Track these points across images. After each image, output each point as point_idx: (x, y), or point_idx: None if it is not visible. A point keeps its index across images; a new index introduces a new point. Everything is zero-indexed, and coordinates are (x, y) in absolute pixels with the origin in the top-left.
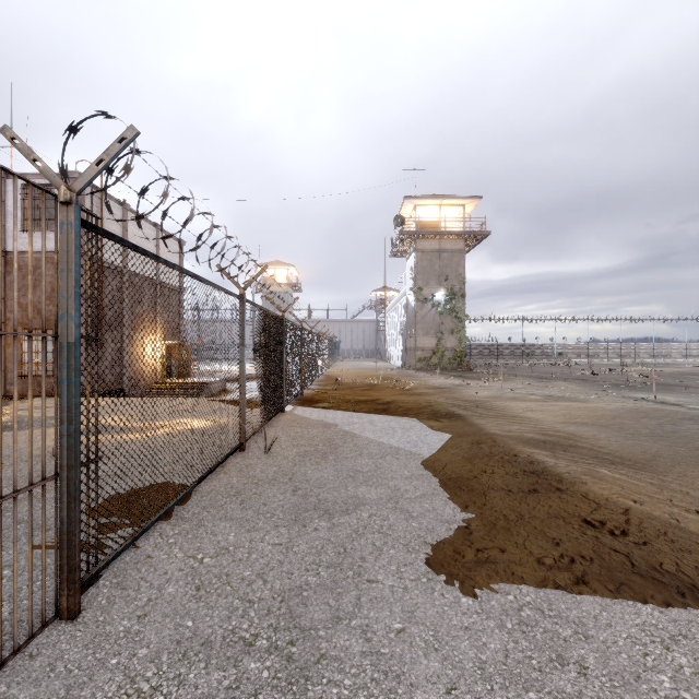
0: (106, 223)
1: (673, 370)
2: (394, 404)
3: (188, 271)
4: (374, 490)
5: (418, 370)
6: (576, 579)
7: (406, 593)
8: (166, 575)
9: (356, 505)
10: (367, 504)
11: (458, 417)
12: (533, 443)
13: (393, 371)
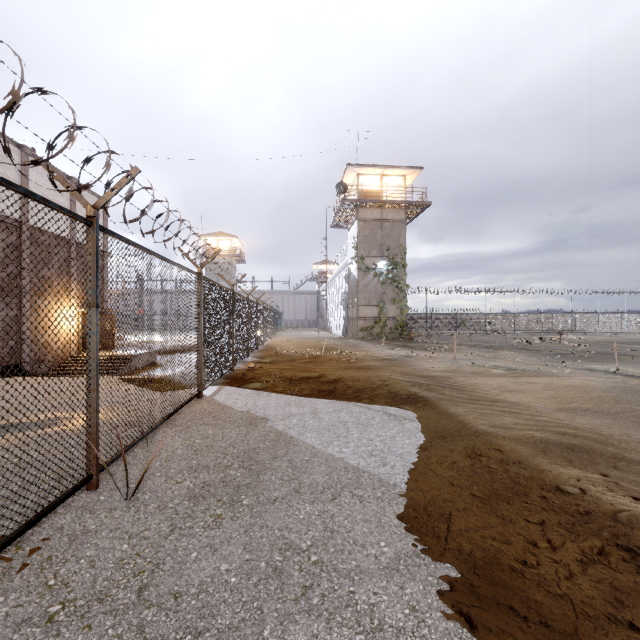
0: None
1: (595, 339)
2: (342, 383)
3: None
4: (324, 639)
5: (361, 340)
6: None
7: None
8: None
9: None
10: None
11: (424, 402)
12: (557, 455)
13: (336, 341)
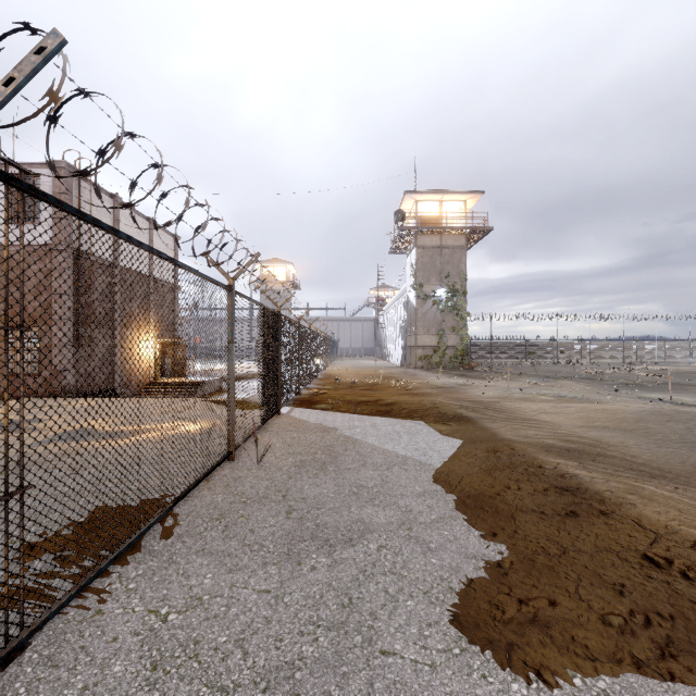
0: (96, 216)
1: (678, 369)
2: (397, 405)
3: (160, 252)
4: (381, 512)
5: (419, 369)
6: (659, 651)
7: (435, 674)
8: (116, 642)
9: (362, 532)
10: (375, 530)
11: (467, 420)
12: (556, 452)
13: (393, 370)
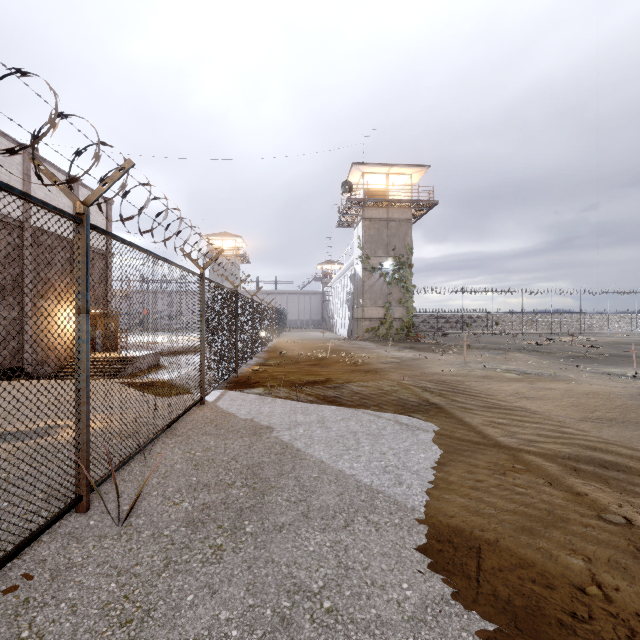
0: None
1: (606, 340)
2: (350, 388)
3: None
4: None
5: (367, 341)
6: None
7: None
8: None
9: None
10: None
11: (437, 410)
12: (590, 473)
13: (341, 342)
